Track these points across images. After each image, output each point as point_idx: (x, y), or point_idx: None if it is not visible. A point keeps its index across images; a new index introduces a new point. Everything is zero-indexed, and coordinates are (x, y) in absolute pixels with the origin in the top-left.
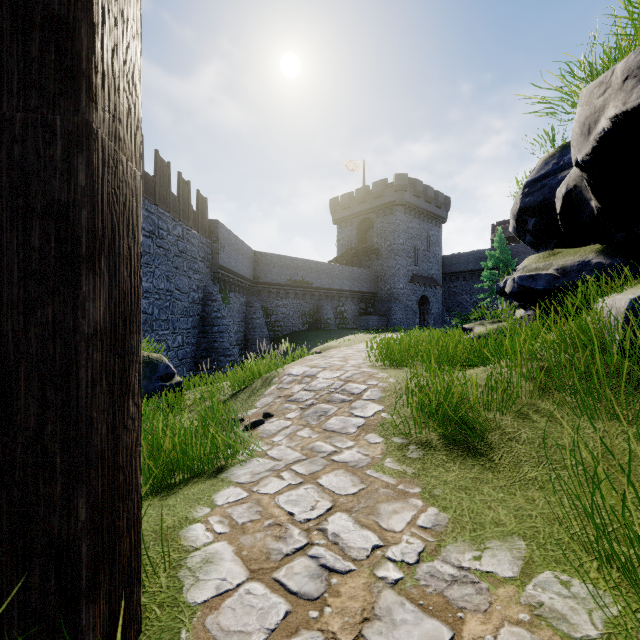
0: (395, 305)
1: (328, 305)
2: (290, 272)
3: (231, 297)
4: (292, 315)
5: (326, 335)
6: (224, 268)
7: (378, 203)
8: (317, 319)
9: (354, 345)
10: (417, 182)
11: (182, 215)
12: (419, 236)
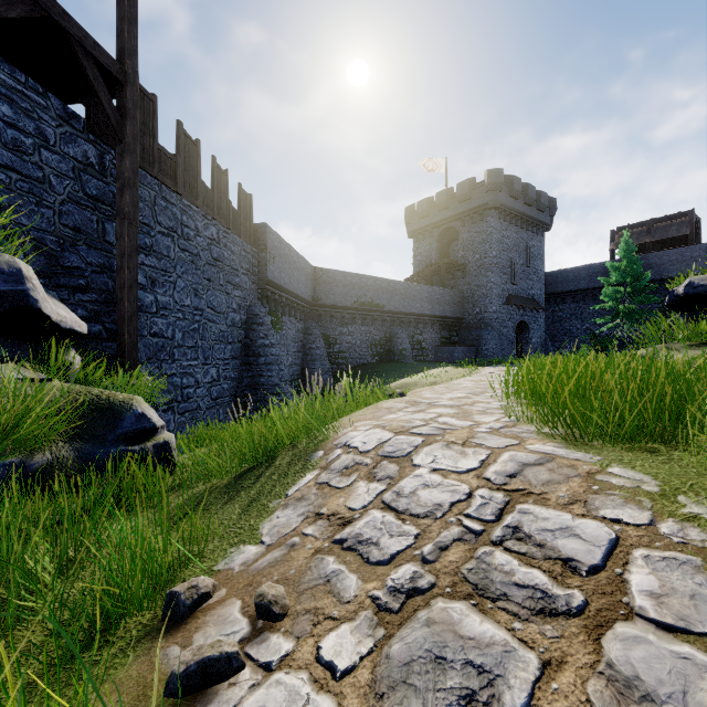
0: (486, 333)
1: (403, 333)
2: (357, 292)
3: (284, 322)
4: (359, 345)
5: (401, 369)
6: (274, 284)
7: (464, 208)
8: (389, 350)
9: (452, 382)
10: (514, 179)
11: (217, 212)
12: (516, 247)
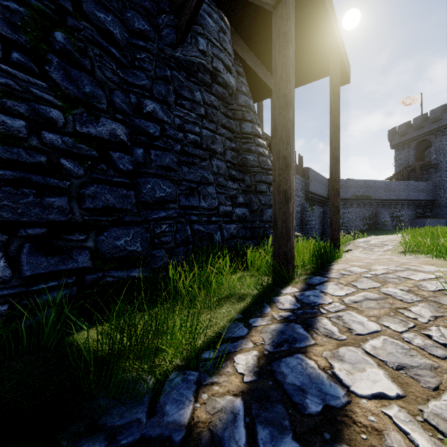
0: None
1: (385, 211)
2: (353, 190)
3: (314, 209)
4: (355, 219)
5: (382, 232)
6: (311, 193)
7: (436, 126)
8: (375, 221)
9: None
10: None
11: None
12: None
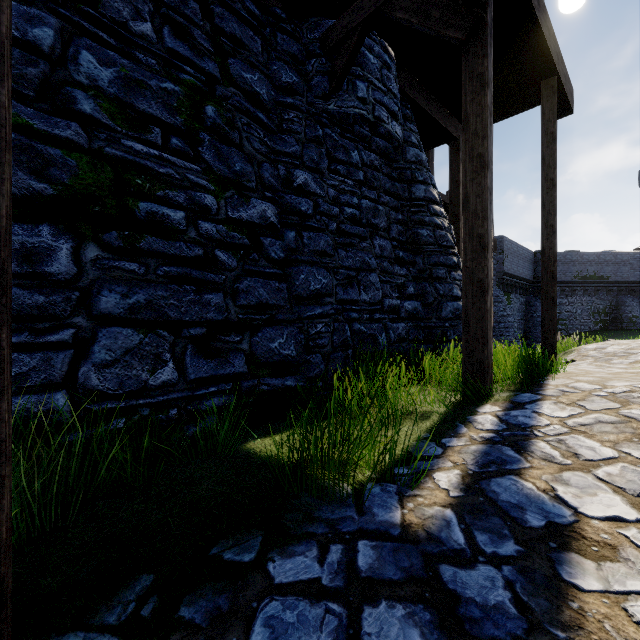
0: None
1: (633, 301)
2: (577, 268)
3: (512, 298)
4: (580, 313)
5: (629, 335)
6: (507, 274)
7: None
8: (616, 317)
9: None
10: None
11: None
12: None
